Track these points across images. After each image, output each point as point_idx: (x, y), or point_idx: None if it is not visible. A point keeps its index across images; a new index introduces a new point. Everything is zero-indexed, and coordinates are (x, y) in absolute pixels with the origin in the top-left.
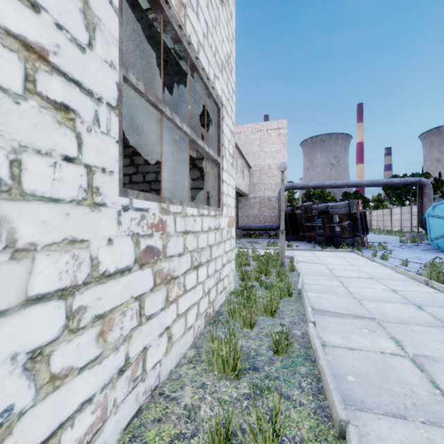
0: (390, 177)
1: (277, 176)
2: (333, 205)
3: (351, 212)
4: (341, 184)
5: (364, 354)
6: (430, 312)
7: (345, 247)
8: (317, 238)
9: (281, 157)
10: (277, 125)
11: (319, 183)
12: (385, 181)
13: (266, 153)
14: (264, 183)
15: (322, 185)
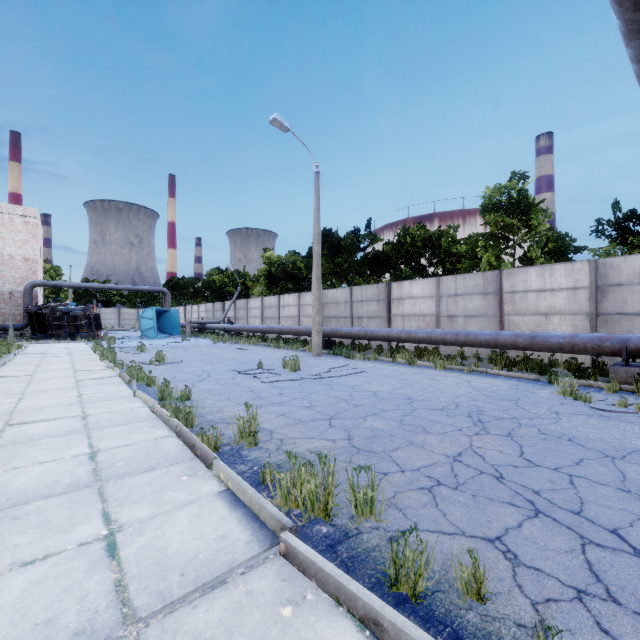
0: (171, 278)
1: (23, 269)
2: (72, 308)
3: (87, 314)
4: (99, 287)
5: (30, 356)
6: (72, 351)
7: (80, 339)
8: (62, 334)
9: (29, 249)
10: (24, 211)
11: (76, 284)
12: (137, 288)
13: (6, 240)
14: (4, 275)
15: (80, 286)
